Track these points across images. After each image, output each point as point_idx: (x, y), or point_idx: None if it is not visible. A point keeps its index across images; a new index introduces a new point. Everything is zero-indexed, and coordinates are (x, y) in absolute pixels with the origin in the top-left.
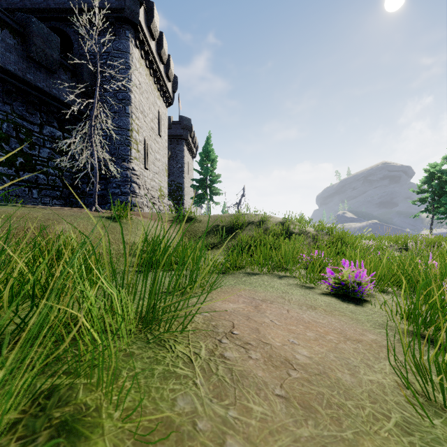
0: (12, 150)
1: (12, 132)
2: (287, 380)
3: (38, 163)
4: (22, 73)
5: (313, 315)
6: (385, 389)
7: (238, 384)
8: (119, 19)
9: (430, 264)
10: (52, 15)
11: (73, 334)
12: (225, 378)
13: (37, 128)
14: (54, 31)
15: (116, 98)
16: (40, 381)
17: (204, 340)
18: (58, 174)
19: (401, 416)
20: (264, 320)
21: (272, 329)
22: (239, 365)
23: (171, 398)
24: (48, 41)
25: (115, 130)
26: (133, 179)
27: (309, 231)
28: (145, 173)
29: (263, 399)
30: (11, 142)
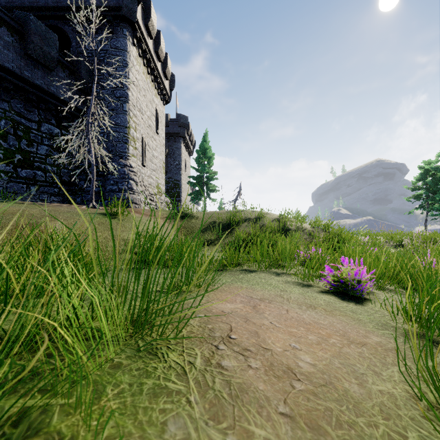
0: (10, 147)
1: (10, 129)
2: (291, 393)
3: (36, 160)
4: (19, 71)
5: (313, 315)
6: (397, 401)
7: (237, 400)
8: (116, 18)
9: (428, 261)
10: (50, 13)
11: (38, 356)
12: (222, 393)
13: (35, 125)
14: (53, 29)
15: (114, 95)
16: (10, 403)
17: (199, 346)
18: (56, 171)
19: (419, 435)
20: (263, 322)
21: (271, 332)
22: (237, 376)
23: (161, 421)
24: (46, 39)
25: (113, 128)
26: (130, 176)
27: (306, 228)
28: (143, 170)
29: (266, 419)
30: (9, 139)
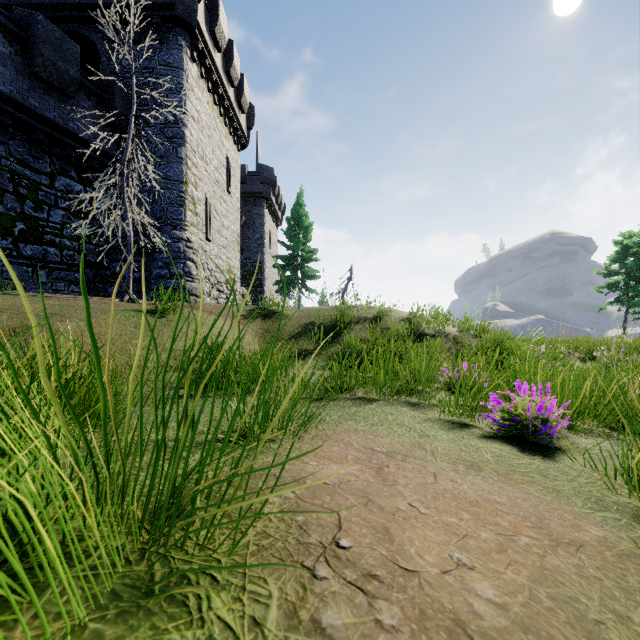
0: (7, 211)
1: (8, 184)
2: None
3: (47, 231)
4: (22, 97)
5: (480, 484)
6: None
7: None
8: (167, 20)
9: None
10: (69, 14)
11: None
12: None
13: (46, 179)
14: (73, 37)
15: (164, 135)
16: None
17: (278, 572)
18: (77, 247)
19: None
20: (396, 503)
21: (414, 527)
22: None
23: None
24: (62, 50)
25: (162, 183)
26: (187, 255)
27: (450, 332)
28: (207, 246)
29: None
30: (6, 200)
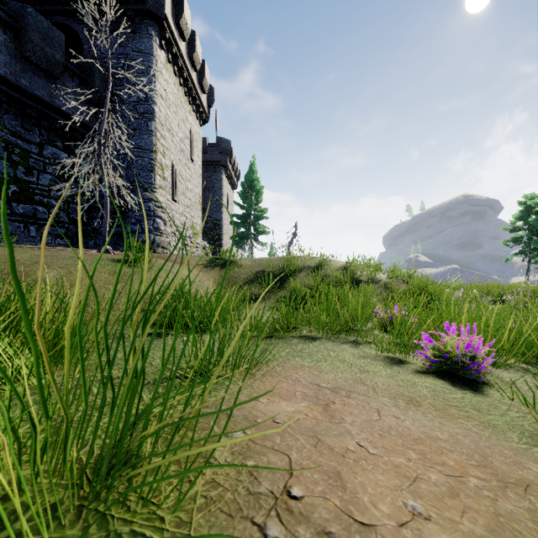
0: (2, 175)
1: (3, 152)
2: None
3: (36, 193)
4: (14, 78)
5: (421, 420)
6: None
7: None
8: (139, 13)
9: None
10: (55, 8)
11: None
12: None
13: (35, 148)
14: (59, 28)
15: (137, 111)
16: None
17: (225, 533)
18: (62, 206)
19: None
20: (345, 443)
21: (365, 470)
22: None
23: None
24: (49, 38)
25: (135, 152)
26: (156, 213)
27: (381, 278)
28: (173, 206)
29: None
30: (1, 166)
